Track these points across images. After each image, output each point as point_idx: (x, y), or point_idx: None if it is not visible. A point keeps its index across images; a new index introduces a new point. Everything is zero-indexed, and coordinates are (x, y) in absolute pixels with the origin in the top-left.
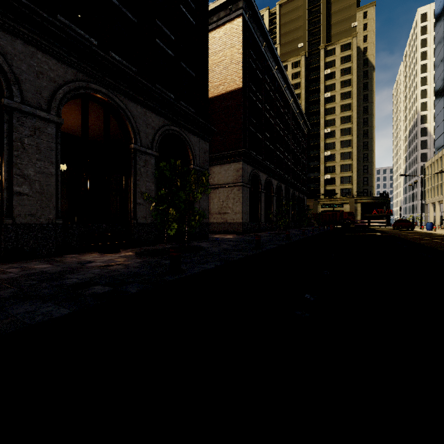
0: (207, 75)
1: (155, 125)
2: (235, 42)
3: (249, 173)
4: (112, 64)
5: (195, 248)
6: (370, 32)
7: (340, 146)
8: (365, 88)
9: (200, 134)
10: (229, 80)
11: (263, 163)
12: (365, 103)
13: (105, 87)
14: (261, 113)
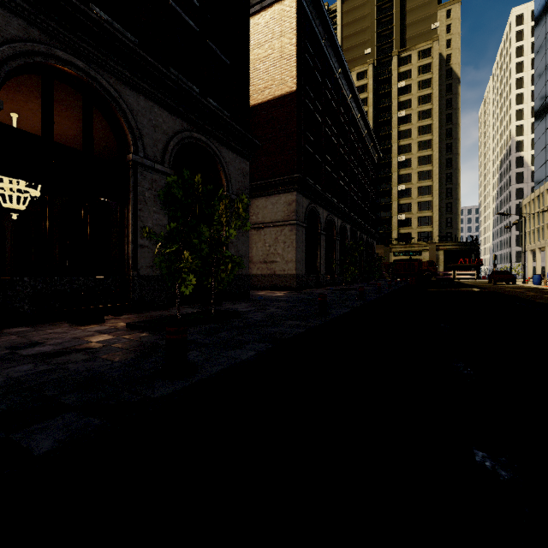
0: (248, 66)
1: (168, 128)
2: (286, 29)
3: (305, 207)
4: (93, 21)
5: (227, 314)
6: (455, 35)
7: (417, 178)
8: (449, 106)
9: (238, 149)
10: (279, 81)
11: (324, 195)
12: (448, 125)
13: (83, 60)
14: (321, 128)
